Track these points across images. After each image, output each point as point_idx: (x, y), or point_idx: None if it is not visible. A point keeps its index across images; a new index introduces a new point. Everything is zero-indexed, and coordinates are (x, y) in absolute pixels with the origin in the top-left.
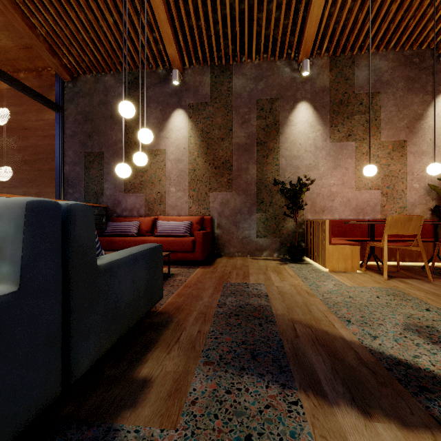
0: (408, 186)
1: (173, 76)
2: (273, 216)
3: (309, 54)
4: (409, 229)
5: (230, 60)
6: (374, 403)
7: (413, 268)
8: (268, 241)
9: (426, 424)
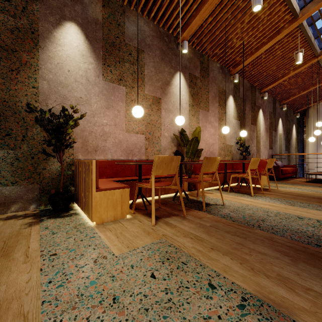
0: (162, 134)
1: None
2: (29, 154)
3: None
4: (171, 169)
5: None
6: None
7: (168, 201)
8: (20, 189)
9: None
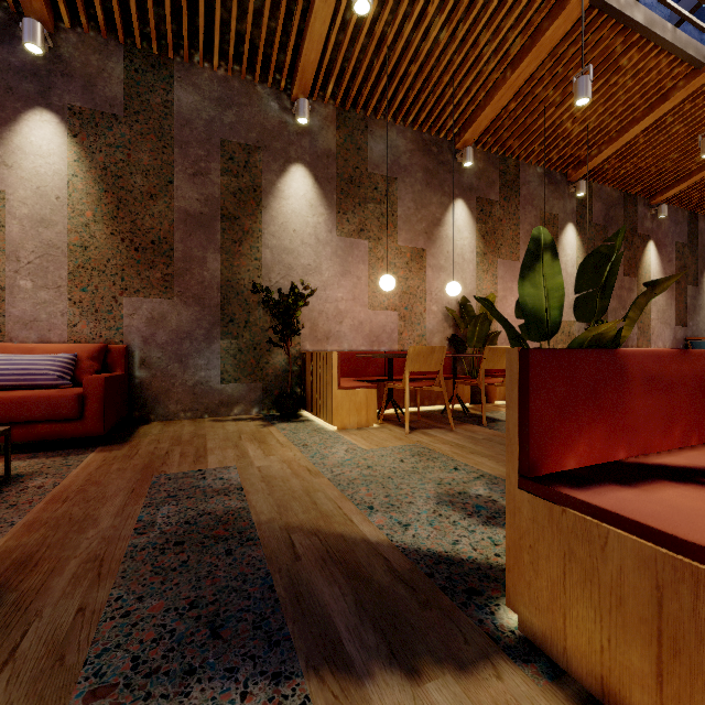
0: (427, 308)
1: (25, 30)
2: (252, 344)
3: (308, 92)
4: (432, 363)
5: (169, 49)
6: (420, 646)
7: (433, 414)
8: (242, 388)
9: (484, 652)
